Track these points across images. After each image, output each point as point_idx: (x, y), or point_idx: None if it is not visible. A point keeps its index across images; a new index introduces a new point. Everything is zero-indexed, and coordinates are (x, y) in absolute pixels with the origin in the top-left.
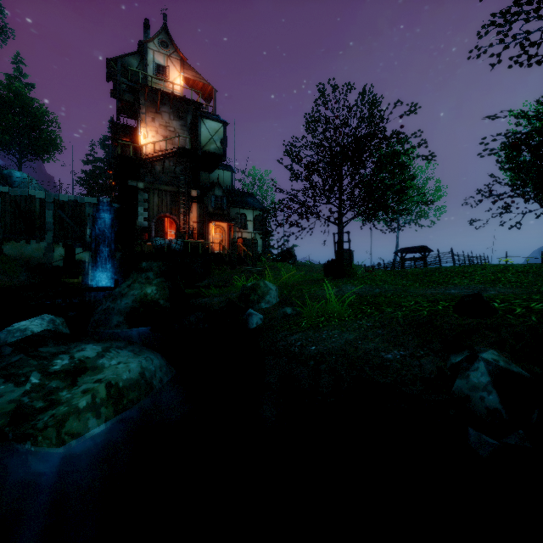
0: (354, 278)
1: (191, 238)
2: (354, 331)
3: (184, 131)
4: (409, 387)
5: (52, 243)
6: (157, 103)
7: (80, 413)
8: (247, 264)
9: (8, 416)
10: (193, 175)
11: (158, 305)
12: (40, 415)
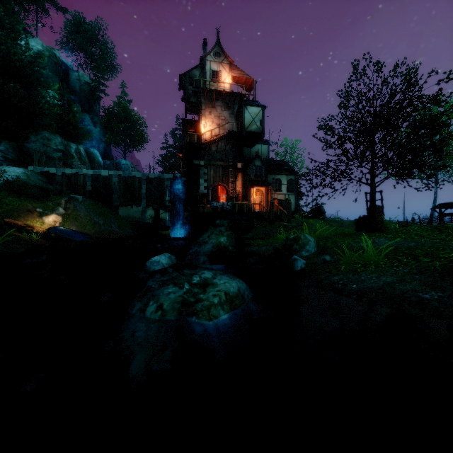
0: (387, 233)
1: (237, 201)
2: (391, 275)
3: (232, 118)
4: (446, 320)
5: (145, 207)
6: (212, 100)
7: (215, 306)
8: (282, 220)
9: (180, 303)
10: (237, 151)
11: (228, 250)
12: (195, 304)
